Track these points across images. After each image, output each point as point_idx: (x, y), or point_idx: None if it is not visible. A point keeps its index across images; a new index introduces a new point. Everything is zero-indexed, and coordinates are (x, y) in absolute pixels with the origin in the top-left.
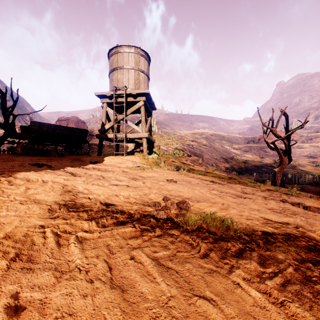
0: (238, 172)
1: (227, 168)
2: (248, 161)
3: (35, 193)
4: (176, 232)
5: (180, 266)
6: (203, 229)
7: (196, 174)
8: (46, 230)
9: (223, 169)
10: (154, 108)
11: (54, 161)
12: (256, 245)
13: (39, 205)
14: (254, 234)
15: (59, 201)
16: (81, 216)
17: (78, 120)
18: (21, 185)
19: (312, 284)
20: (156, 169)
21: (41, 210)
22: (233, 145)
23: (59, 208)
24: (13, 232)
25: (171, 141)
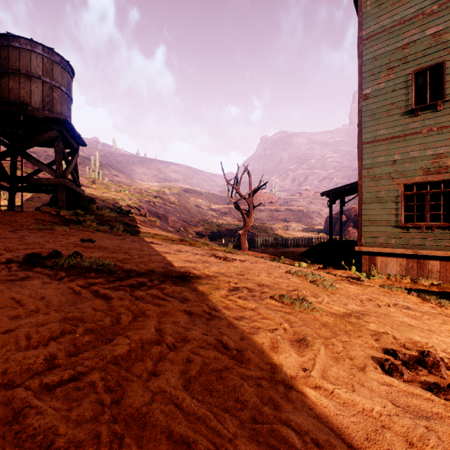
0: (210, 238)
1: (197, 233)
2: (223, 225)
3: None
4: (39, 269)
5: (20, 283)
6: (77, 269)
7: (137, 236)
8: None
9: (193, 234)
10: (82, 143)
11: None
12: (126, 276)
13: None
14: (135, 271)
15: None
16: None
17: None
18: None
19: (141, 287)
20: (76, 230)
21: None
22: (212, 206)
23: None
24: None
25: (122, 195)
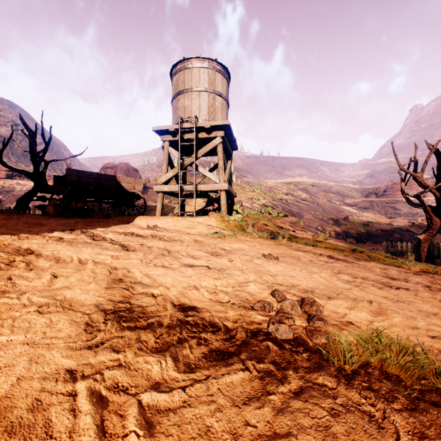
0: (356, 240)
1: (339, 234)
2: (371, 223)
3: (66, 285)
4: (328, 379)
5: None
6: (373, 369)
7: (303, 245)
8: (77, 390)
9: (334, 235)
10: (235, 147)
11: (98, 226)
12: None
13: (70, 314)
14: None
15: (104, 304)
16: (144, 340)
17: (129, 167)
18: (45, 269)
19: None
20: (242, 237)
21: (73, 327)
22: (346, 200)
23: (104, 320)
24: (10, 395)
25: (256, 194)
